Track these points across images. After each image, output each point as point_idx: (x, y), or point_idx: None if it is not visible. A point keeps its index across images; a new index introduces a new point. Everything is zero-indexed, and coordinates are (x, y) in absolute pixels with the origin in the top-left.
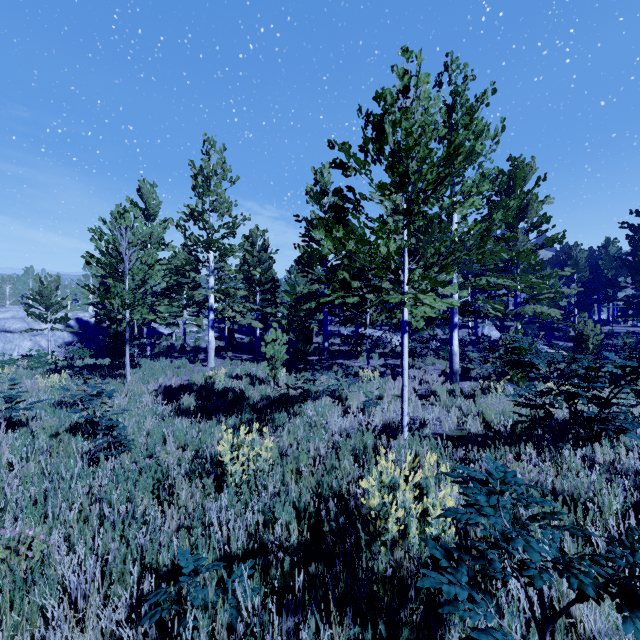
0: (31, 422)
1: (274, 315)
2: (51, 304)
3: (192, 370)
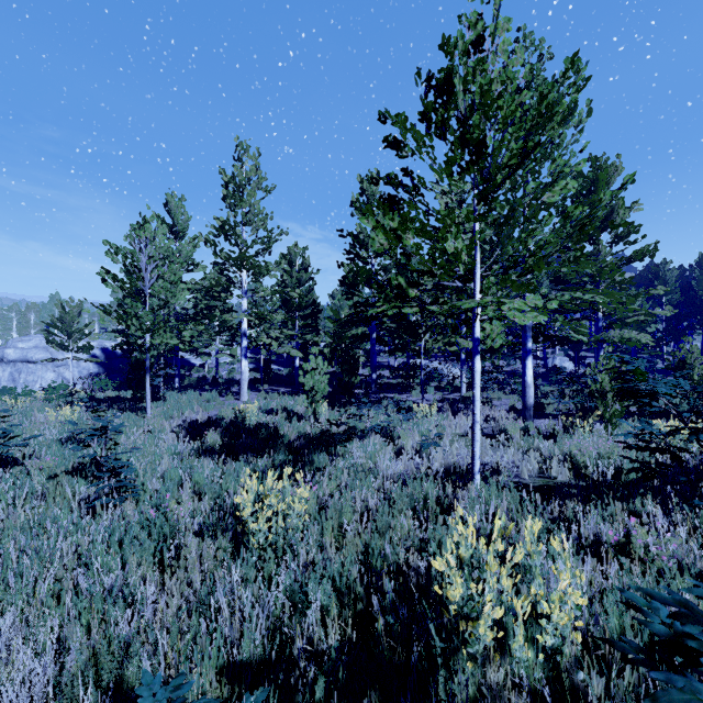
0: (26, 461)
1: (315, 343)
2: (73, 331)
3: (222, 404)
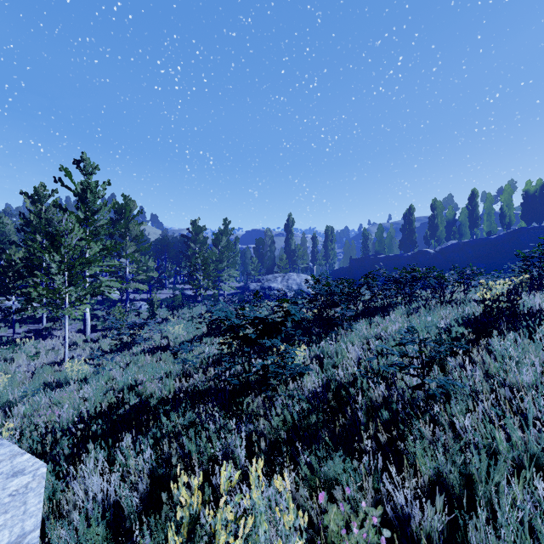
0: None
1: None
2: None
3: None
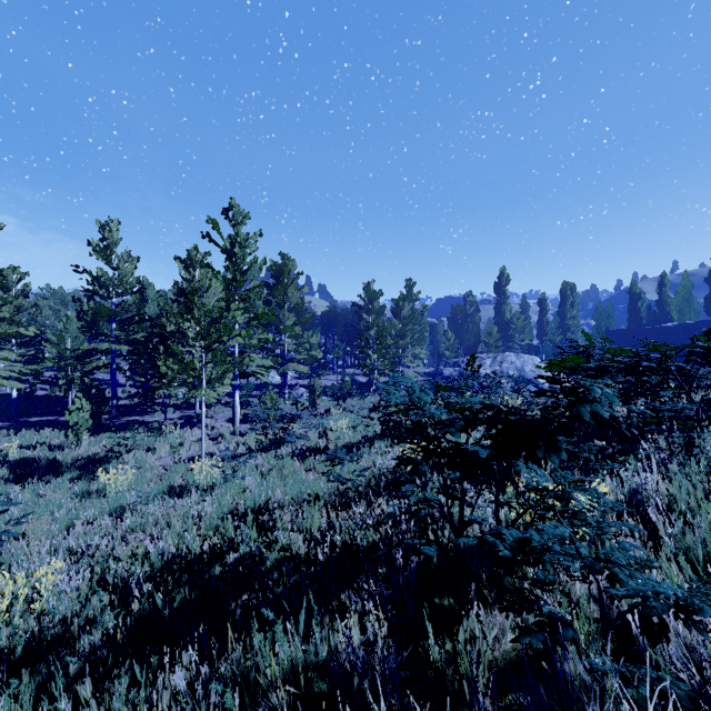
0: None
1: (39, 372)
2: None
3: None
